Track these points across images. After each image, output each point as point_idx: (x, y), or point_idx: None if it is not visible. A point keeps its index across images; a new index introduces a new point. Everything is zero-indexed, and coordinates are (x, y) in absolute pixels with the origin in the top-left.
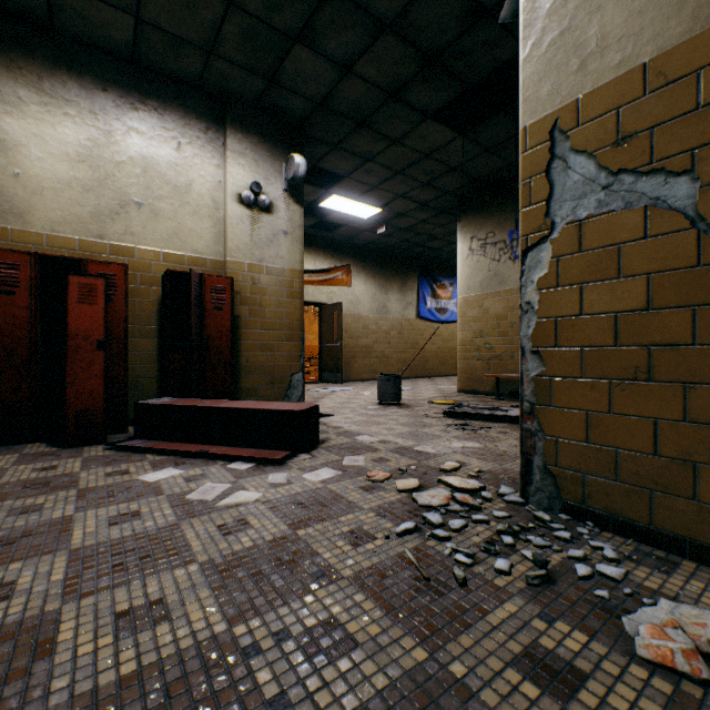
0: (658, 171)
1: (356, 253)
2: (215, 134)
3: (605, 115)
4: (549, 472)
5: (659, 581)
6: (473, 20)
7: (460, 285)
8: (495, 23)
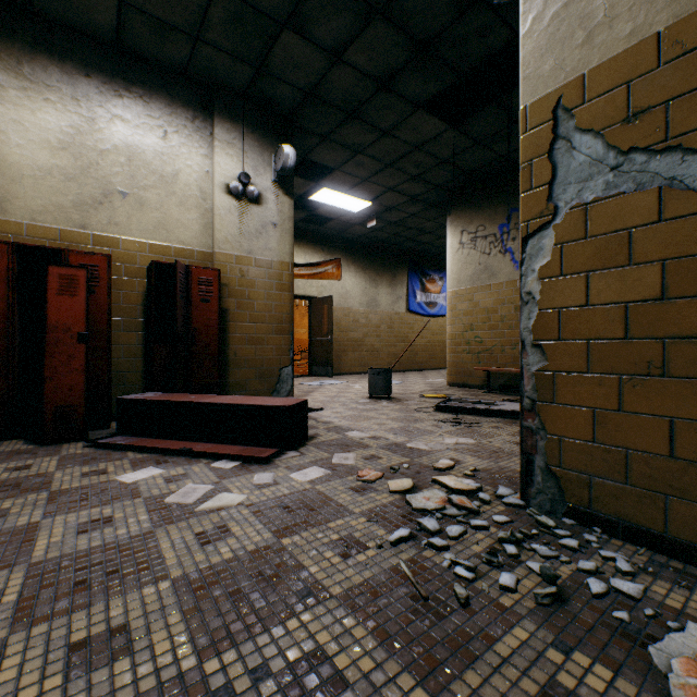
0: (674, 148)
1: (346, 247)
2: (203, 123)
3: (614, 90)
4: (552, 473)
5: (682, 599)
6: (466, 6)
7: (451, 279)
8: (488, 9)
